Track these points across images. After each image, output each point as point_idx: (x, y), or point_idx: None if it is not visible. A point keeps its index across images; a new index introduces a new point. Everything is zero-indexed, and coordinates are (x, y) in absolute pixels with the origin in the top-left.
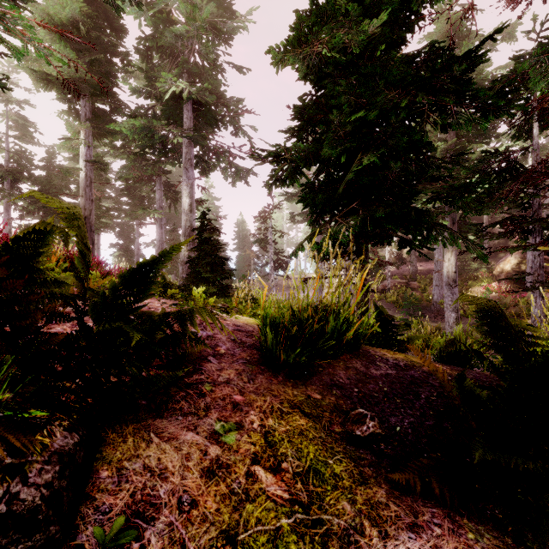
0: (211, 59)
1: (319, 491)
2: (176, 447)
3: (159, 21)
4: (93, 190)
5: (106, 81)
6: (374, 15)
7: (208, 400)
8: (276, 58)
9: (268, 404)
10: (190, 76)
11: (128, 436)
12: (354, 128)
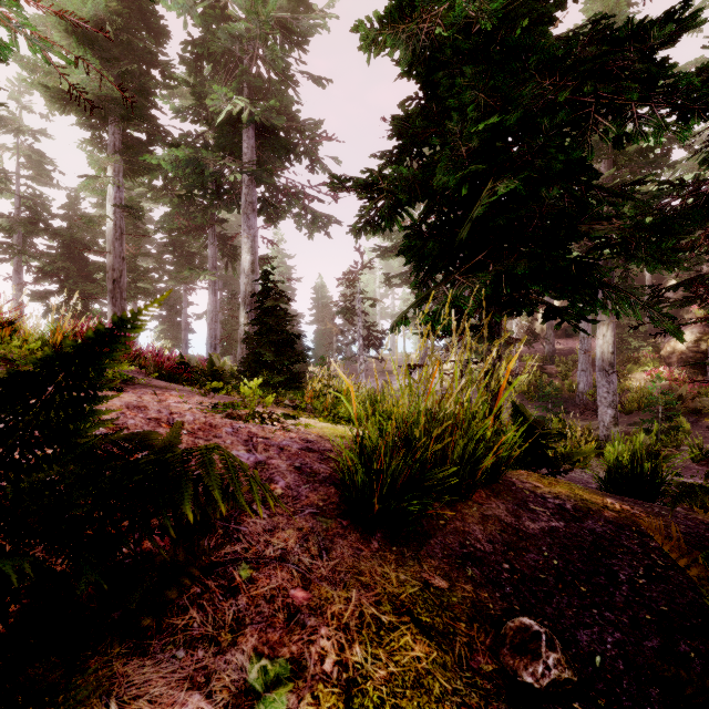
0: (279, 68)
1: None
2: None
3: (211, 18)
4: (124, 244)
5: (142, 100)
6: None
7: (243, 603)
8: (367, 40)
9: (353, 608)
10: (251, 92)
11: None
12: (482, 142)
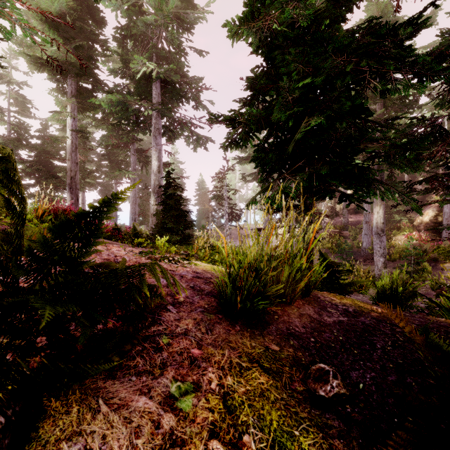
0: (176, 44)
1: None
2: (125, 418)
3: (133, 13)
4: (77, 154)
5: (89, 63)
6: None
7: (165, 355)
8: (232, 32)
9: (226, 359)
10: (158, 59)
11: (73, 404)
12: (301, 94)
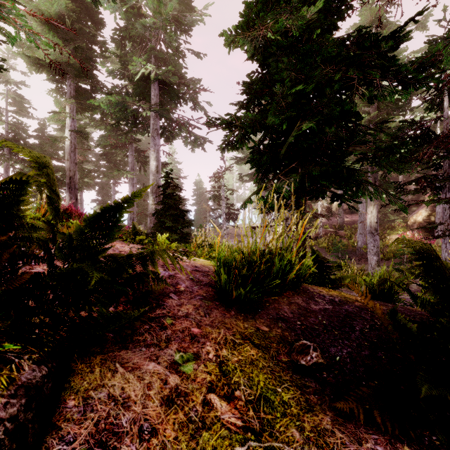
0: (174, 46)
1: (269, 419)
2: (139, 376)
3: (131, 15)
4: (76, 154)
5: (88, 64)
6: (311, 4)
7: (169, 332)
8: (228, 40)
9: (222, 336)
10: (156, 61)
11: (95, 366)
12: (294, 99)
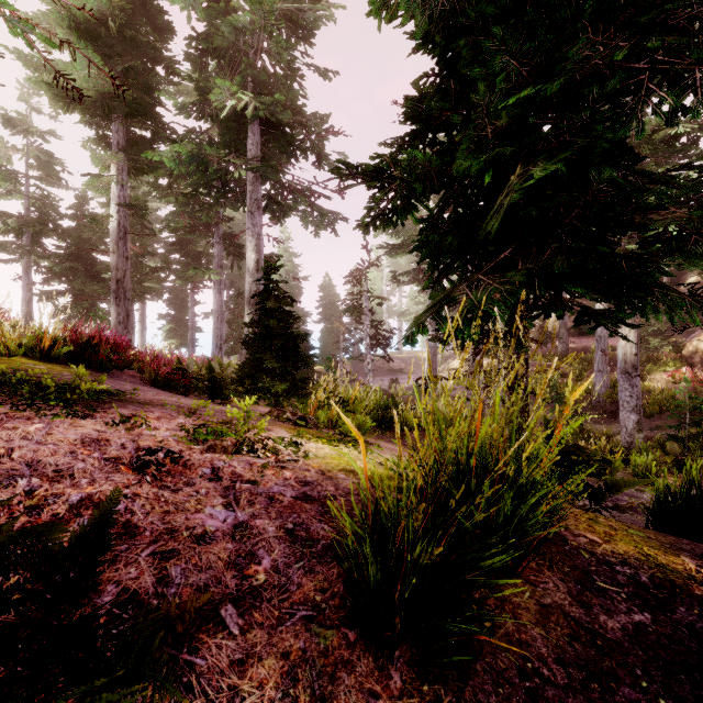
0: (284, 61)
1: None
2: None
3: (215, 12)
4: (128, 243)
5: (146, 97)
6: None
7: None
8: (377, 3)
9: None
10: (256, 87)
11: None
12: (512, 120)
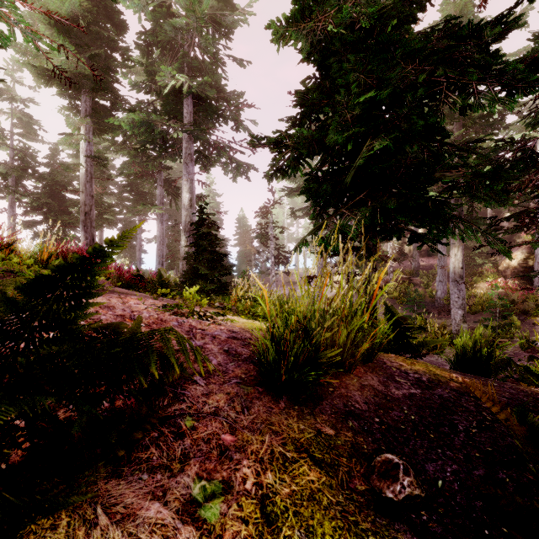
0: (211, 52)
1: None
2: (130, 534)
3: (159, 15)
4: (93, 185)
5: (107, 76)
6: None
7: (188, 443)
8: (277, 34)
9: (266, 447)
10: (190, 71)
11: (62, 515)
12: (363, 111)
